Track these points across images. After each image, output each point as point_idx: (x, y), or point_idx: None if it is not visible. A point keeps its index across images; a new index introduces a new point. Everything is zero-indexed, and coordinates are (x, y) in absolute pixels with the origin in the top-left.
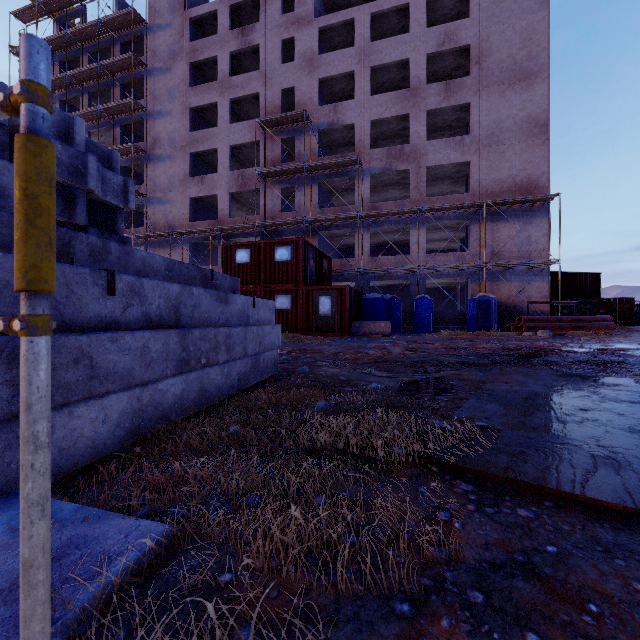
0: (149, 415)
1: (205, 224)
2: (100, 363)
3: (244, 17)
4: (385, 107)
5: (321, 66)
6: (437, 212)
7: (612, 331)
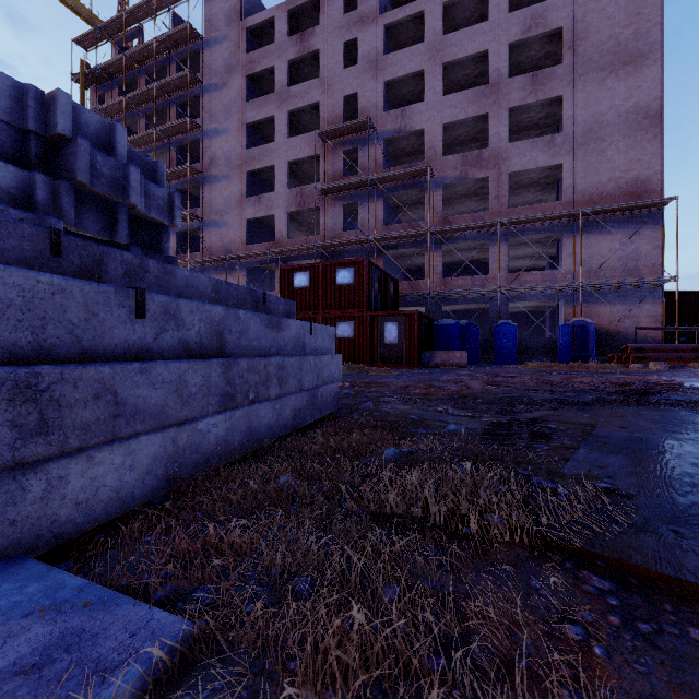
0: (186, 460)
1: (262, 247)
2: (126, 399)
3: (303, 22)
4: (460, 108)
5: (387, 67)
6: (522, 225)
7: None
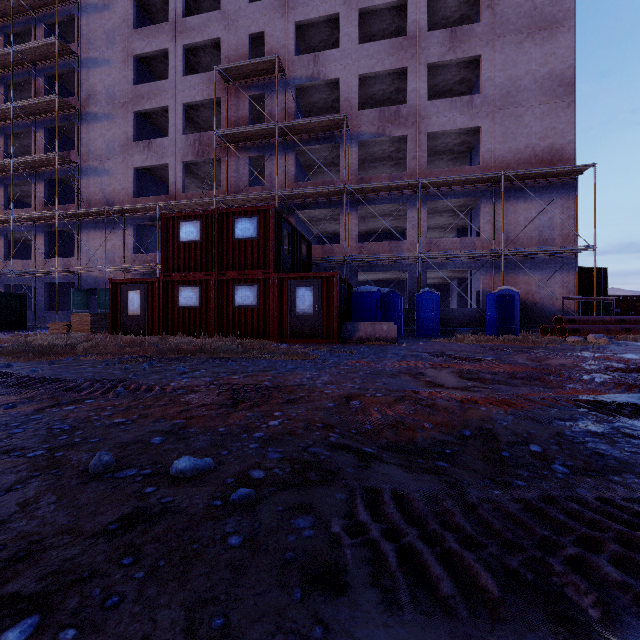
0: None
1: (152, 200)
2: None
3: None
4: (377, 58)
5: (298, 6)
6: (441, 188)
7: None
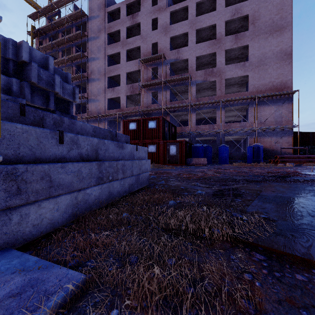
0: (81, 206)
1: (114, 111)
2: (55, 179)
3: (133, 9)
4: (203, 49)
5: (171, 31)
6: (231, 102)
7: None
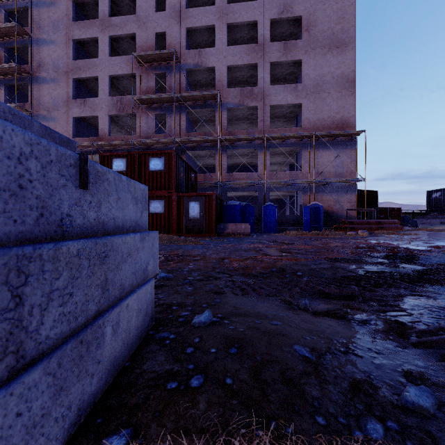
0: None
1: (87, 140)
2: None
3: None
4: (239, 56)
5: (188, 18)
6: (278, 140)
7: (399, 230)
